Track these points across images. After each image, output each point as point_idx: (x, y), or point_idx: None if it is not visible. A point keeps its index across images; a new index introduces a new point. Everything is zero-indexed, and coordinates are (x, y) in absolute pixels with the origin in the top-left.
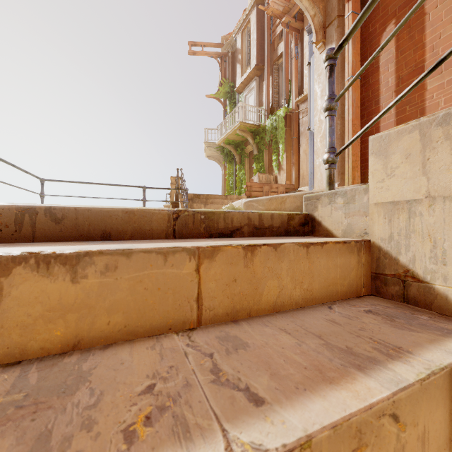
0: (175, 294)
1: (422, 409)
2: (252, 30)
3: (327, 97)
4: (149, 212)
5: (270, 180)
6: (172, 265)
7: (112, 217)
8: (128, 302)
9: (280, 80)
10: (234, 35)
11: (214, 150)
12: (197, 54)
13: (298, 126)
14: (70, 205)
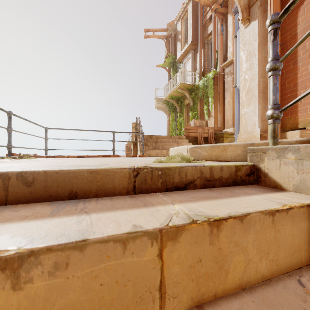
0: (135, 285)
1: None
2: (189, 17)
3: (271, 58)
4: (111, 171)
5: (202, 124)
6: (132, 253)
7: (78, 178)
8: (81, 303)
9: (210, 52)
10: (175, 22)
11: (161, 103)
12: (150, 37)
13: (223, 84)
14: (40, 169)
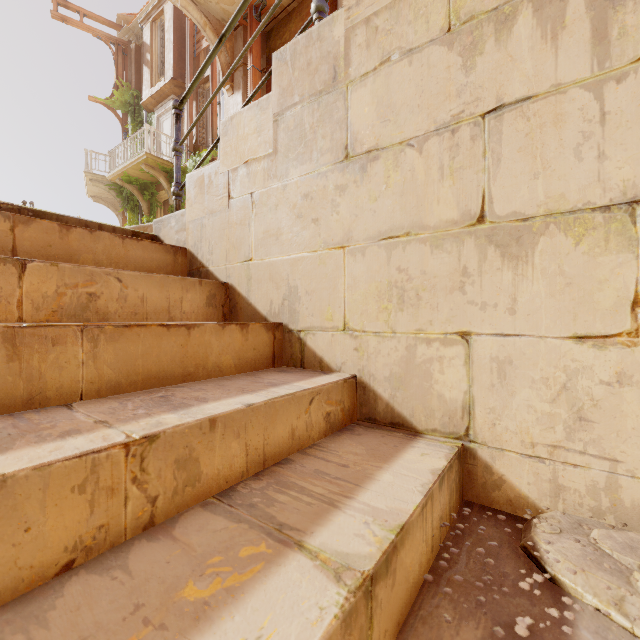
0: None
1: (142, 286)
2: (167, 27)
3: (174, 139)
4: None
5: None
6: None
7: None
8: None
9: (208, 112)
10: (139, 21)
11: (104, 187)
12: (70, 22)
13: None
14: None
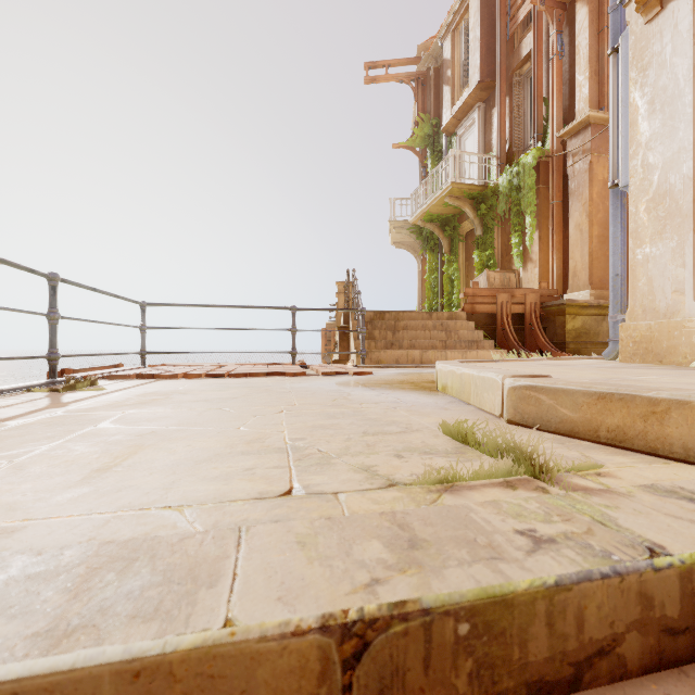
0: None
1: None
2: (472, 24)
3: None
4: (237, 652)
5: (508, 282)
6: None
7: None
8: None
9: (525, 102)
10: (439, 39)
11: (405, 232)
12: (378, 80)
13: (563, 179)
14: None
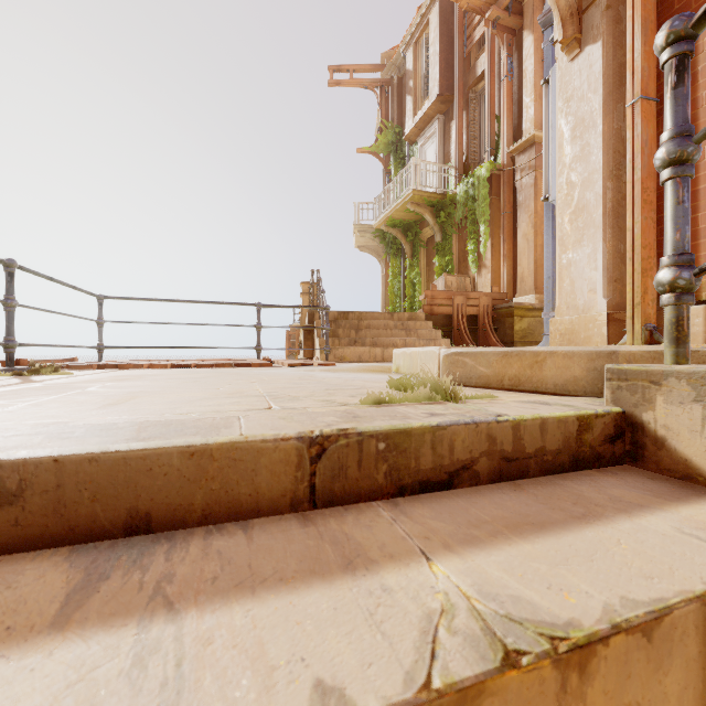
0: None
1: None
2: (432, 39)
3: (670, 132)
4: (249, 447)
5: (464, 285)
6: None
7: (155, 472)
8: None
9: (481, 118)
10: (401, 50)
11: (369, 236)
12: (342, 84)
13: (512, 192)
14: (41, 452)
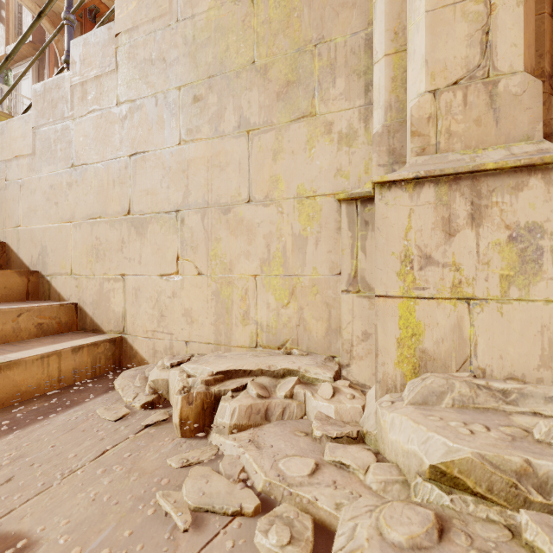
0: None
1: None
2: None
3: None
4: None
5: None
6: None
7: None
8: None
9: None
10: None
11: None
12: None
13: None
14: None
